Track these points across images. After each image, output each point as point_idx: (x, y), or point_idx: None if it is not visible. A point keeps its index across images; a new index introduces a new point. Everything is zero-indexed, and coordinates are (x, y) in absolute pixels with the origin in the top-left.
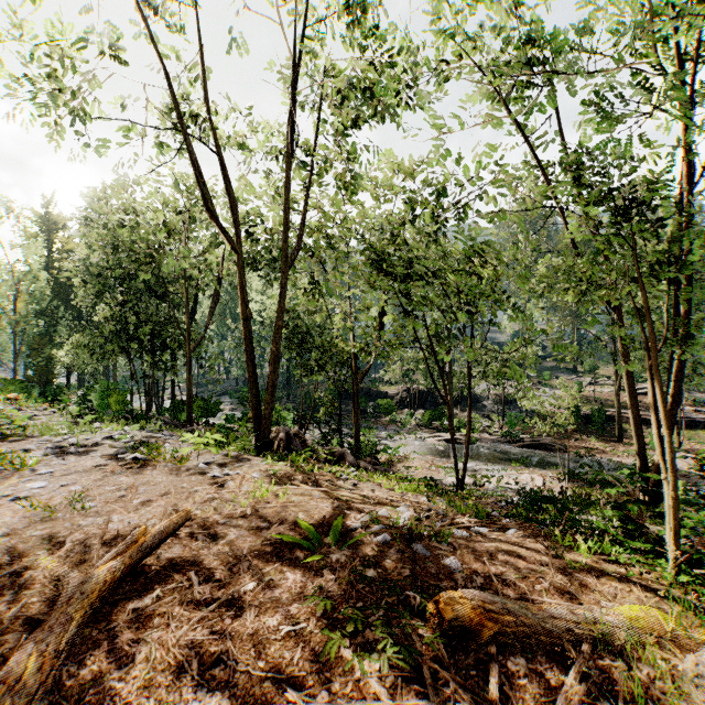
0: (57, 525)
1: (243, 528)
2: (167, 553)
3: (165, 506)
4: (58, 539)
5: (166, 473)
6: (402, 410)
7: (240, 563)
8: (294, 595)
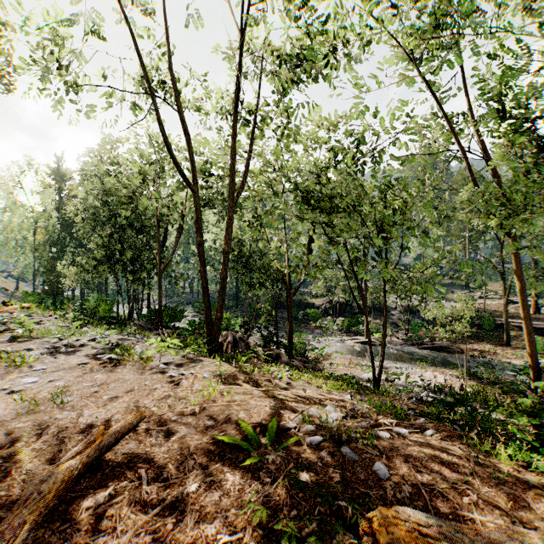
0: (38, 418)
1: (192, 425)
2: (124, 449)
3: (129, 402)
4: (36, 431)
5: (134, 371)
6: (326, 317)
7: (186, 462)
8: (232, 499)
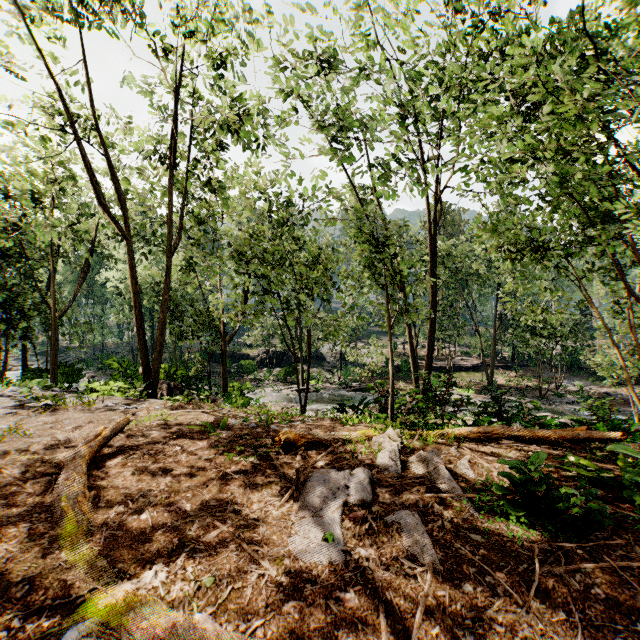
0: (14, 444)
1: (162, 430)
2: (116, 444)
3: (95, 427)
4: (23, 449)
5: (80, 412)
6: (262, 369)
7: (168, 442)
8: (205, 448)
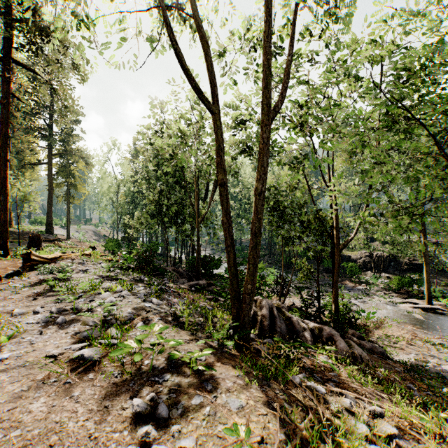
0: None
1: None
2: None
3: None
4: None
5: (96, 399)
6: (365, 272)
7: None
8: None
